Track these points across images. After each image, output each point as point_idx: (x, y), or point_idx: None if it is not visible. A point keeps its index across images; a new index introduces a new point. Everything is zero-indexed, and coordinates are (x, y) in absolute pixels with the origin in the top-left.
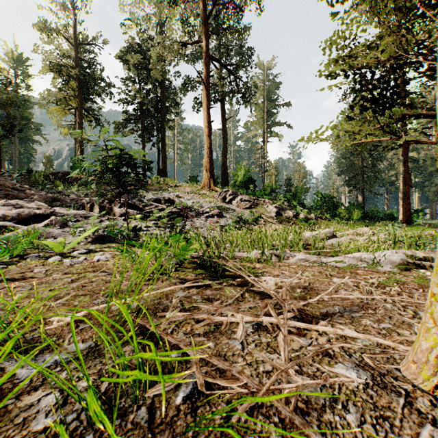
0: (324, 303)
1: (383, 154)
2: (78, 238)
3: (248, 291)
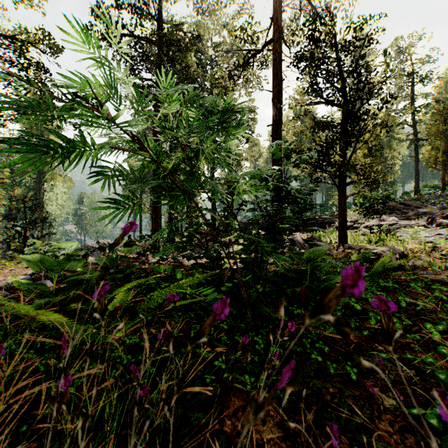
0: None
1: None
2: None
3: None
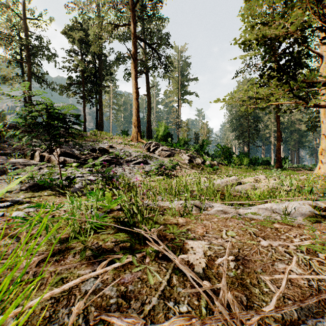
0: (270, 293)
1: (261, 118)
2: (3, 190)
3: (175, 272)
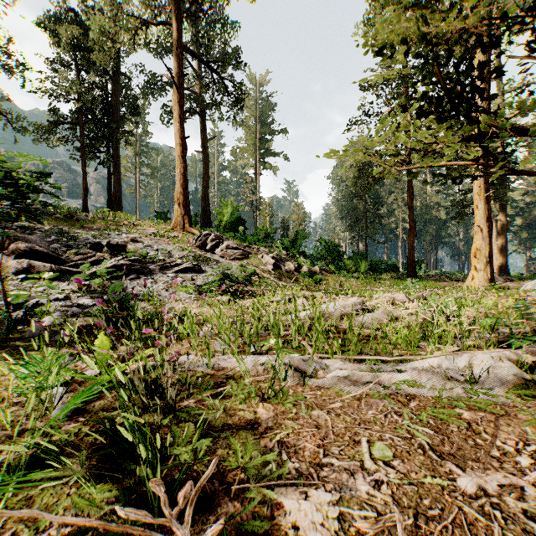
0: None
1: (384, 198)
2: None
3: None
